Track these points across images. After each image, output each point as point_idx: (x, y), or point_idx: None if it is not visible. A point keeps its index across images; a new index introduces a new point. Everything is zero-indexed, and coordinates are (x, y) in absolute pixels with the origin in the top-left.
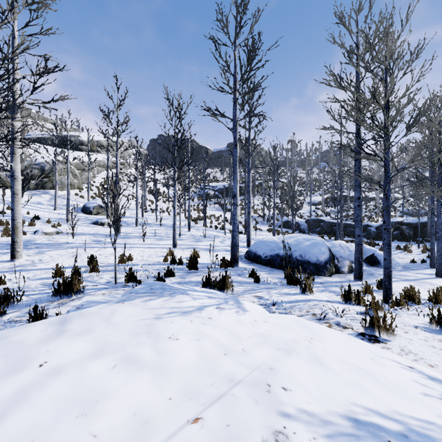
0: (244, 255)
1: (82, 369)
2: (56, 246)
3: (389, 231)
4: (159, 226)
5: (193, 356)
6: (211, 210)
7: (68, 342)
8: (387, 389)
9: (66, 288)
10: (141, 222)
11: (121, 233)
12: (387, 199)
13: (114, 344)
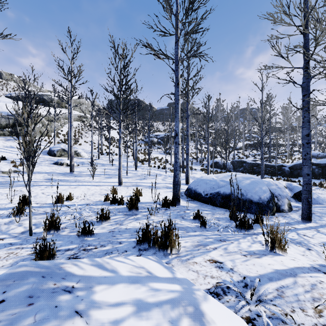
0: (184, 192)
1: None
2: (5, 185)
3: None
4: (111, 166)
5: None
6: (155, 153)
7: None
8: None
9: None
10: (96, 163)
11: (75, 172)
12: None
13: None
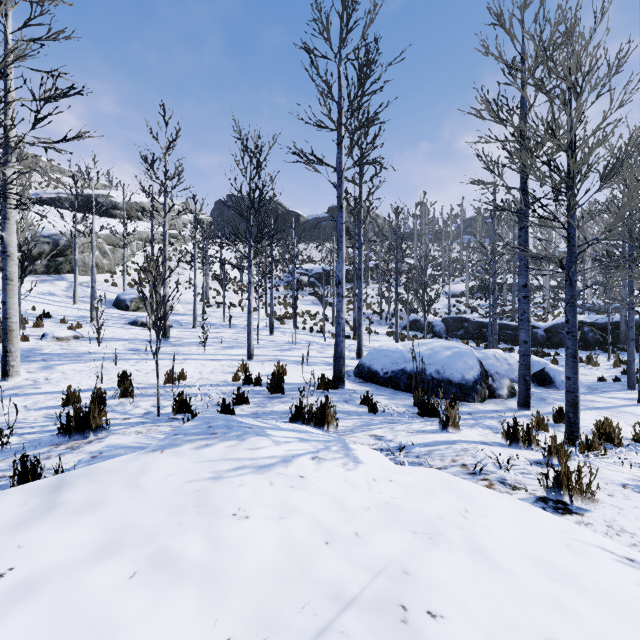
0: (352, 370)
1: (74, 583)
2: (73, 358)
3: (574, 335)
4: (227, 327)
5: (273, 550)
6: (304, 304)
7: (58, 528)
8: (604, 607)
9: (80, 423)
10: (201, 322)
11: (171, 338)
12: (572, 287)
13: (139, 529)
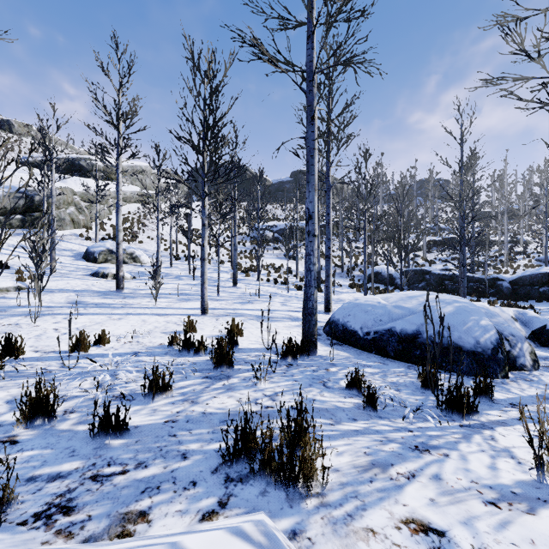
0: (322, 327)
1: None
2: None
3: None
4: (191, 279)
5: None
6: (269, 257)
7: None
8: None
9: None
10: (166, 274)
11: (126, 290)
12: None
13: None
